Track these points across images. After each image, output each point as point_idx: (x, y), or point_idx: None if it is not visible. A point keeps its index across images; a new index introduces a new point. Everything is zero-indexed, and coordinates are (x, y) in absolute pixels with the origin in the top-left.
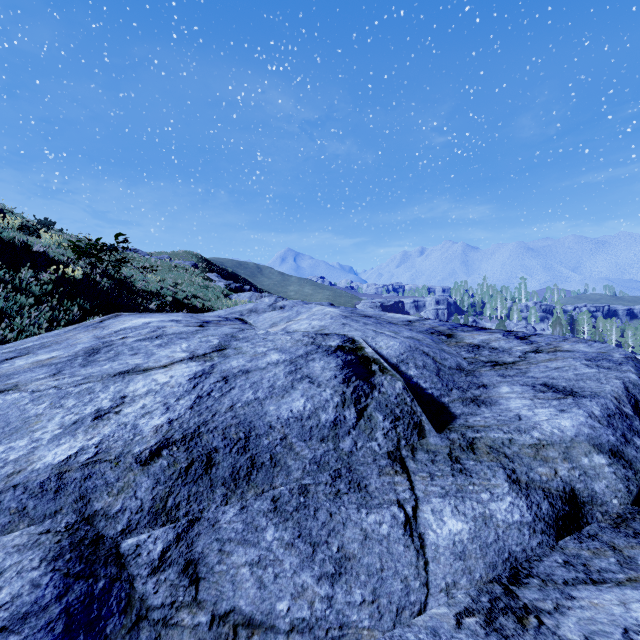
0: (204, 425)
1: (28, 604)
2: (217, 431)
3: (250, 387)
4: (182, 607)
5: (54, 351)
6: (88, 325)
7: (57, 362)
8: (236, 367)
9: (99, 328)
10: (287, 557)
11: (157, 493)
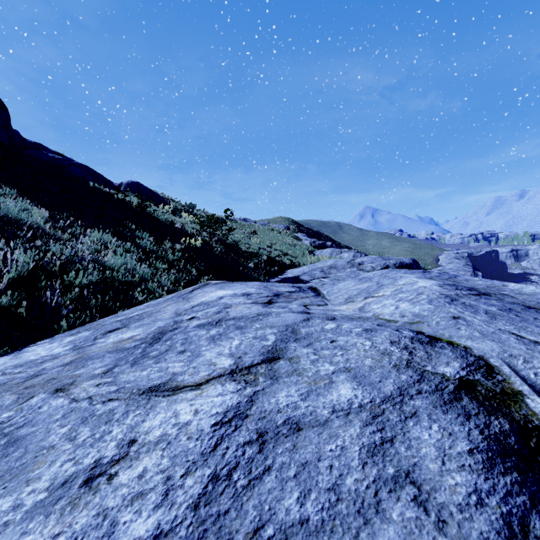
0: None
1: None
2: None
3: (295, 477)
4: None
5: (139, 327)
6: (181, 294)
7: (126, 347)
8: (282, 409)
9: (185, 300)
10: None
11: None
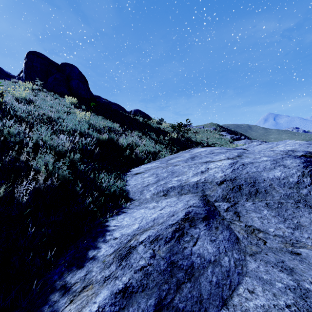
0: (237, 177)
1: (198, 205)
2: (242, 179)
3: (254, 167)
4: (235, 220)
5: (180, 158)
6: (185, 151)
7: (183, 160)
8: (247, 161)
9: (189, 152)
10: (273, 219)
11: (223, 193)
